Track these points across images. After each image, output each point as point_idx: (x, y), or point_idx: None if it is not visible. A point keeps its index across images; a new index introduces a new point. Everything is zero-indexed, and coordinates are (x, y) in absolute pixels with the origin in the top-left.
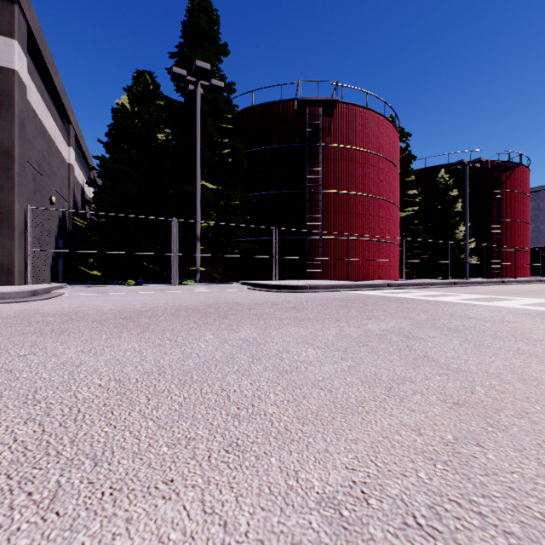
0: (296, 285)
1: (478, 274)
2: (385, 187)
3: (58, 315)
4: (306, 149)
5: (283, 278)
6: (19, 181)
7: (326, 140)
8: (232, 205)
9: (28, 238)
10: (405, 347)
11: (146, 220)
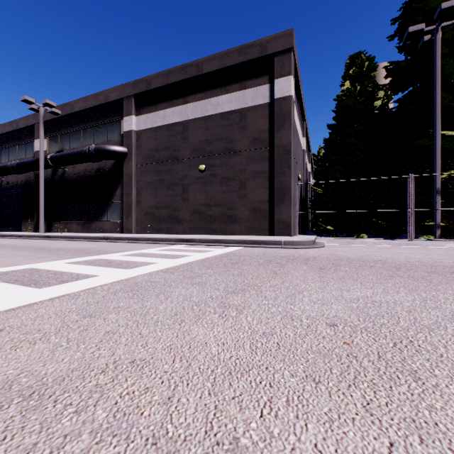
0: None
1: None
2: None
3: (372, 262)
4: None
5: None
6: (292, 168)
7: None
8: None
9: (296, 204)
10: None
11: (369, 181)
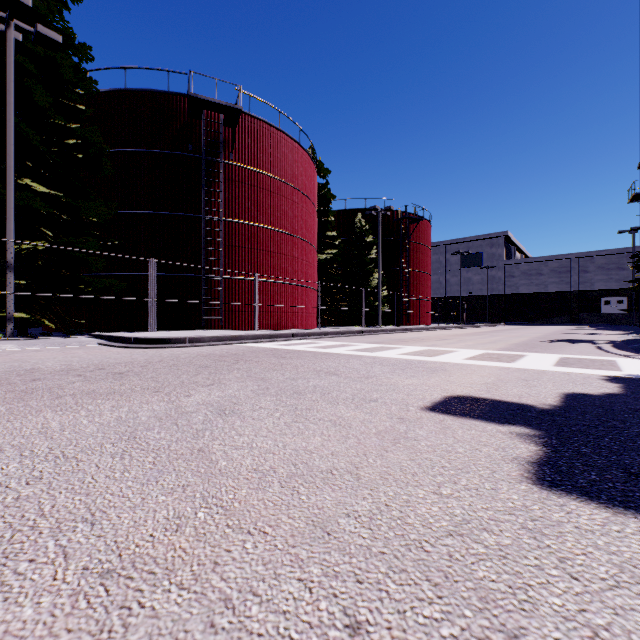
0: (169, 338)
1: (391, 322)
2: (300, 224)
3: None
4: (202, 162)
5: (172, 327)
6: None
7: (230, 157)
8: (84, 222)
9: None
10: (195, 433)
11: None
